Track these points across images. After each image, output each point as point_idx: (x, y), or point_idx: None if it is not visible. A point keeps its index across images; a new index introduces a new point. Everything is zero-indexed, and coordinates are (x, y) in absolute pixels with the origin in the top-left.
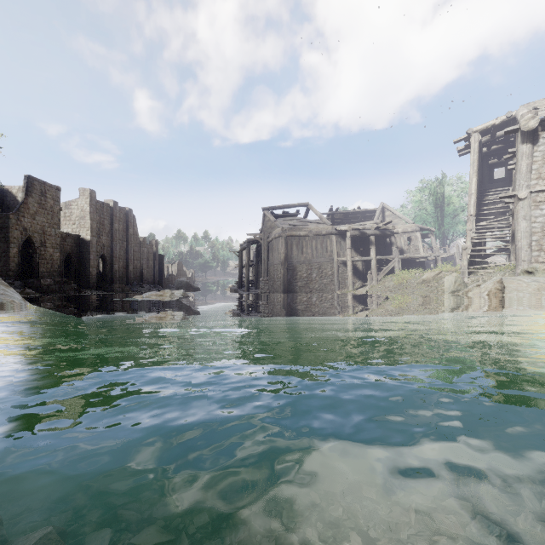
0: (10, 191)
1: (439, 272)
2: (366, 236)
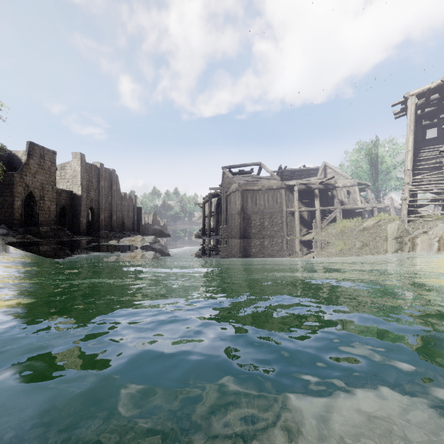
0: (16, 155)
1: (379, 220)
2: (311, 189)
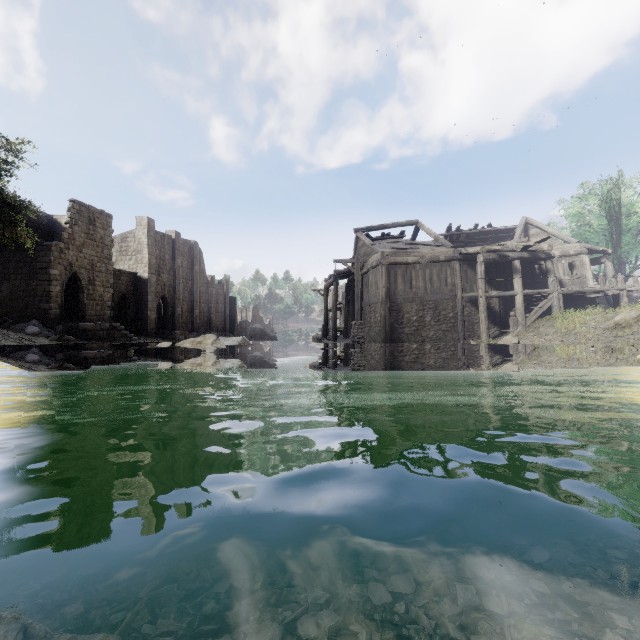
0: (59, 221)
1: None
2: (508, 260)
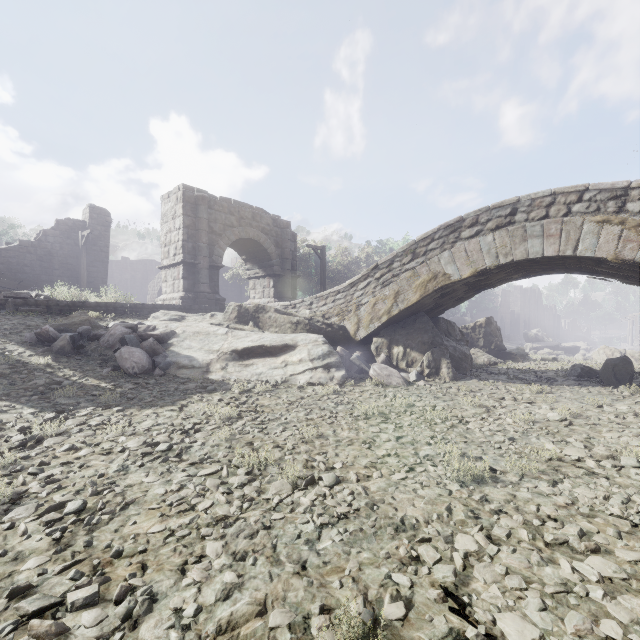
0: None
1: None
2: None
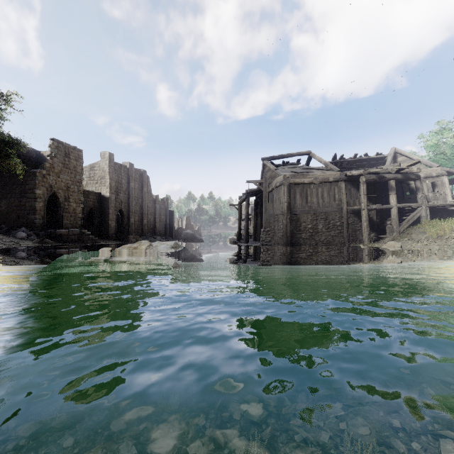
0: (45, 155)
1: None
2: (385, 180)
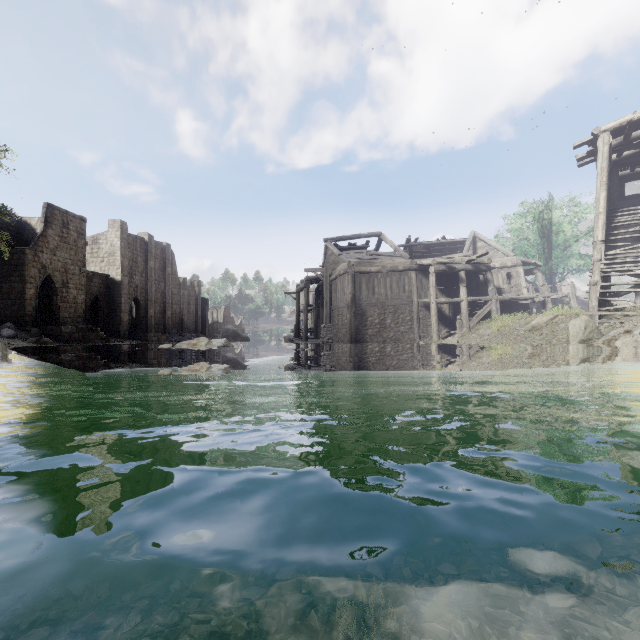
0: (29, 222)
1: (555, 315)
2: (455, 271)
